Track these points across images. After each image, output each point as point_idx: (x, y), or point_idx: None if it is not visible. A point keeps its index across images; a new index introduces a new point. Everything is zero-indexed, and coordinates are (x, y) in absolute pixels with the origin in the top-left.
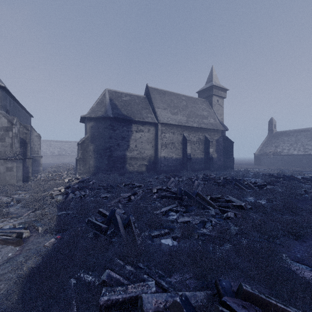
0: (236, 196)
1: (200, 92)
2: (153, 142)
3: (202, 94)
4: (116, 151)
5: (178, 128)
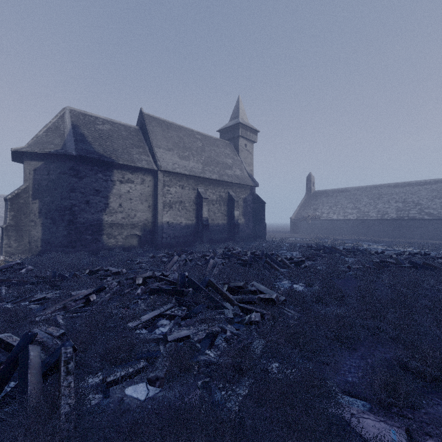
0: (266, 281)
1: (222, 131)
2: (151, 200)
3: (225, 134)
4: (84, 214)
5: (189, 180)
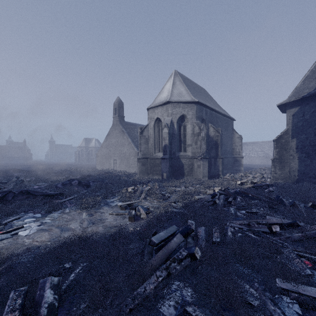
0: None
1: None
2: None
3: None
4: None
5: None
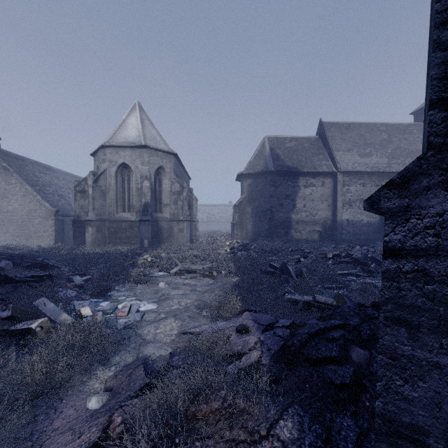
0: None
1: (417, 113)
2: (330, 200)
3: (421, 115)
4: (279, 213)
5: (371, 177)
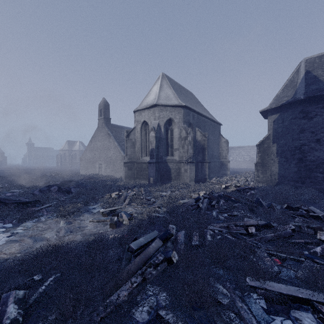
0: None
1: None
2: None
3: None
4: (314, 152)
5: None
